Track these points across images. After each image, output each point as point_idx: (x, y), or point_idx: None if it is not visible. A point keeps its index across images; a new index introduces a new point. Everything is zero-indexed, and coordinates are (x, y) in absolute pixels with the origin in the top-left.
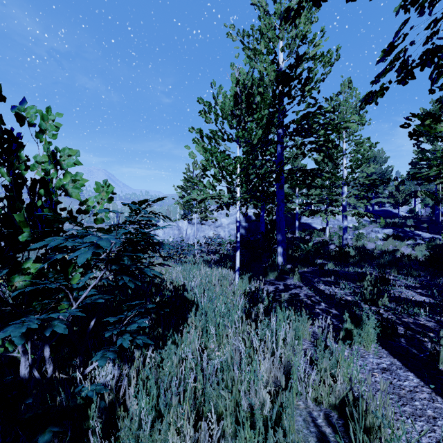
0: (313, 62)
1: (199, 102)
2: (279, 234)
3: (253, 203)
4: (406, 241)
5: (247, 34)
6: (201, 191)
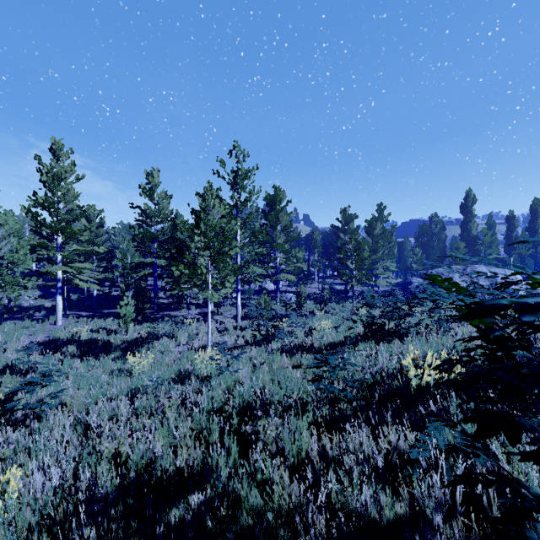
0: None
1: None
2: None
3: None
4: (50, 299)
5: None
6: None
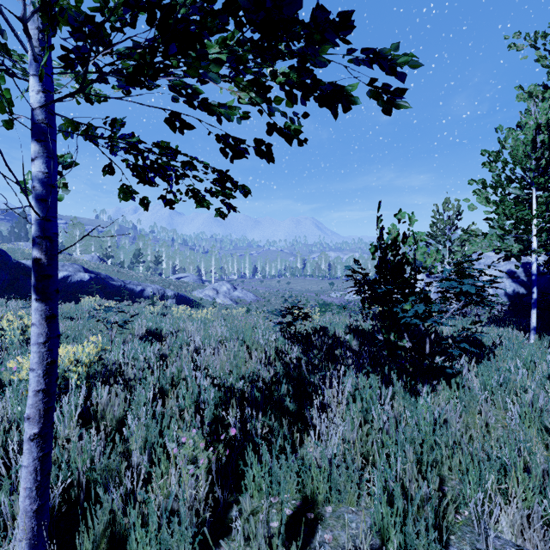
0: None
1: (482, 154)
2: None
3: None
4: None
5: (542, 35)
6: (480, 242)
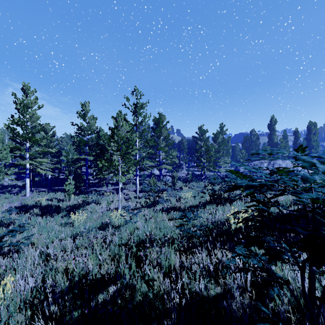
0: None
1: None
2: None
3: None
4: (21, 180)
5: None
6: None
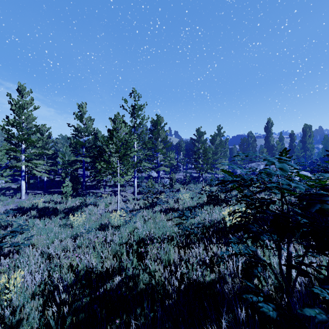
0: None
1: None
2: None
3: None
4: (15, 183)
5: None
6: None
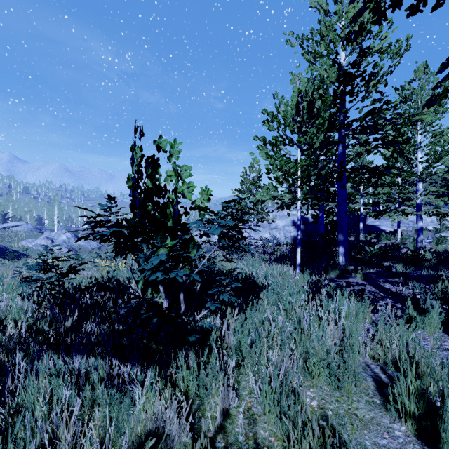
0: (379, 55)
1: (262, 113)
2: (340, 234)
3: (314, 202)
4: None
5: (306, 38)
6: (264, 193)
